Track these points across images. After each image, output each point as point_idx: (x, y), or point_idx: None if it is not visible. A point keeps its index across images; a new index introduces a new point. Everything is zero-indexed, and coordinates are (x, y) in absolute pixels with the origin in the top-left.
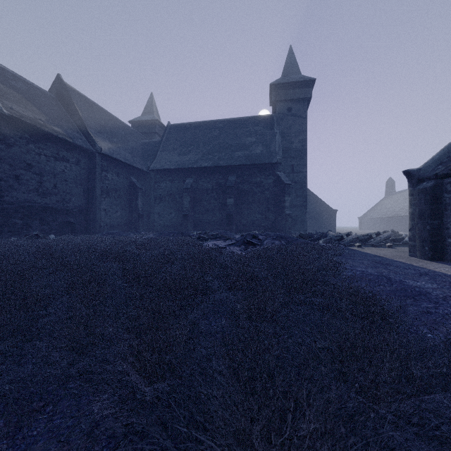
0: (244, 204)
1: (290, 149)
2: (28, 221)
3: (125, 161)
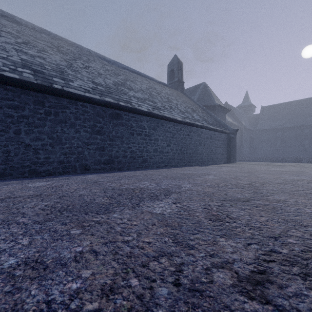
0: None
1: None
2: None
3: (249, 128)
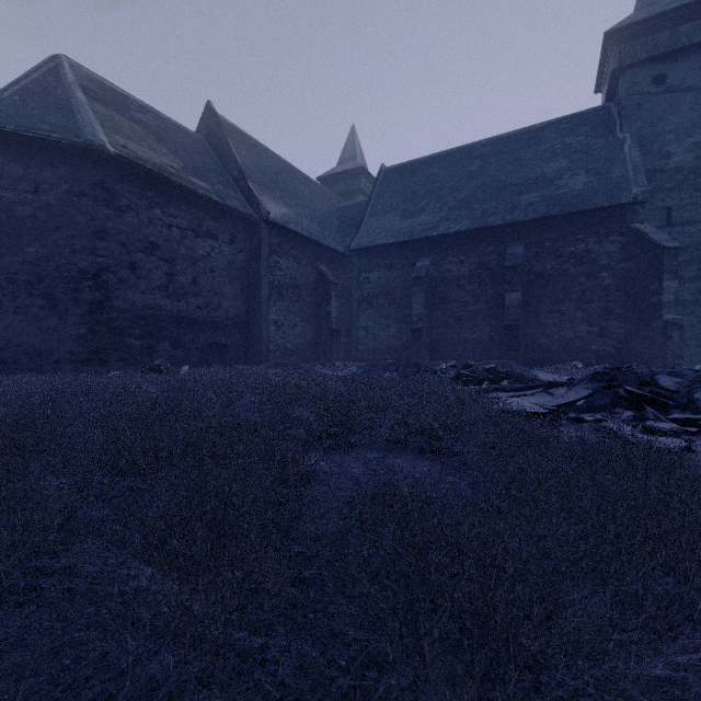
0: (545, 304)
1: (661, 170)
2: (151, 342)
3: (309, 236)
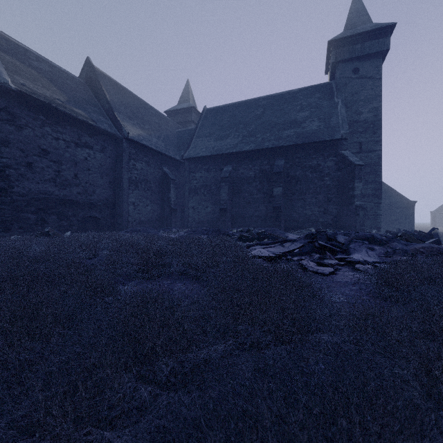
0: (296, 194)
1: (357, 121)
2: (43, 216)
3: (156, 149)
